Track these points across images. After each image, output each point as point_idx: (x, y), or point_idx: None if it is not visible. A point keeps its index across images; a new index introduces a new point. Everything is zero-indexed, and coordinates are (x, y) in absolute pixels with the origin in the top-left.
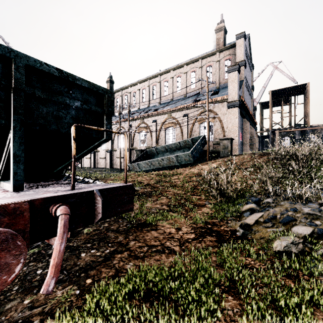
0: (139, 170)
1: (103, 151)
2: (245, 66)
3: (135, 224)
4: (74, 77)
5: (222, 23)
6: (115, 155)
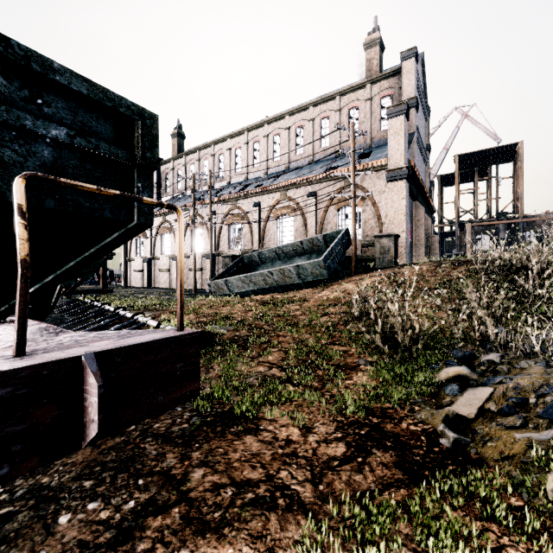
0: (228, 293)
1: (166, 258)
2: (416, 109)
3: (210, 416)
4: (47, 63)
5: (376, 32)
6: (186, 265)
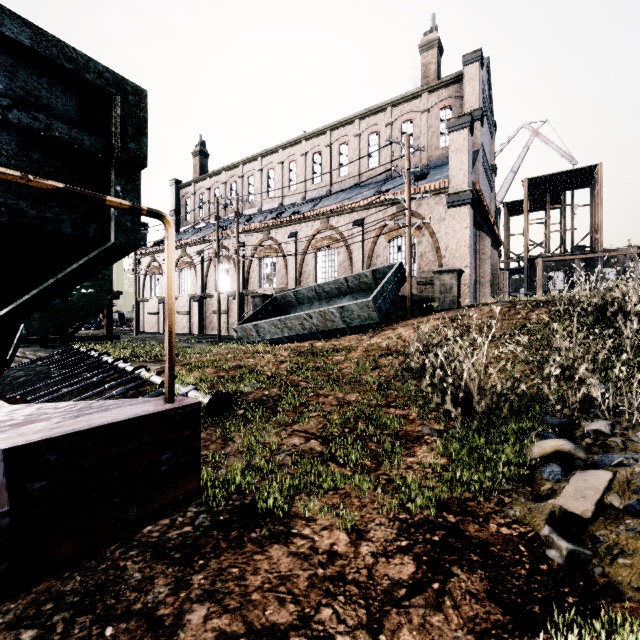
0: (259, 340)
1: (185, 299)
2: (481, 122)
3: (224, 512)
4: None
5: (434, 32)
6: (210, 306)
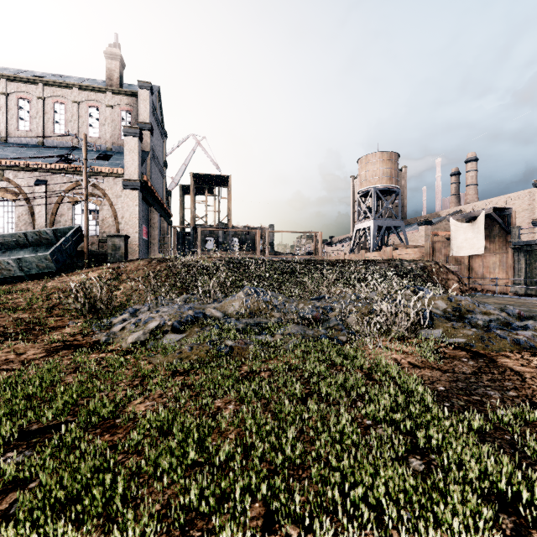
0: None
1: None
2: (151, 133)
3: None
4: None
5: (117, 48)
6: None
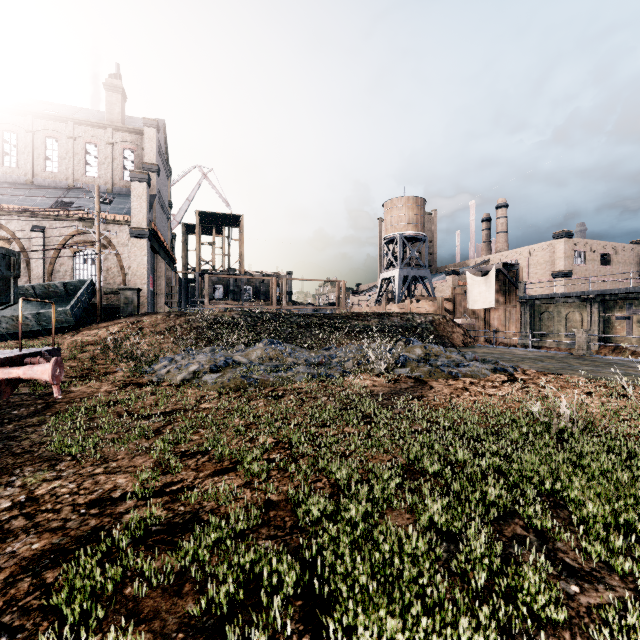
0: None
1: None
2: (158, 174)
3: (42, 394)
4: None
5: (118, 80)
6: None
